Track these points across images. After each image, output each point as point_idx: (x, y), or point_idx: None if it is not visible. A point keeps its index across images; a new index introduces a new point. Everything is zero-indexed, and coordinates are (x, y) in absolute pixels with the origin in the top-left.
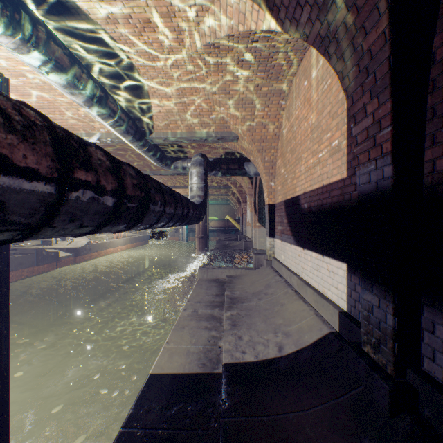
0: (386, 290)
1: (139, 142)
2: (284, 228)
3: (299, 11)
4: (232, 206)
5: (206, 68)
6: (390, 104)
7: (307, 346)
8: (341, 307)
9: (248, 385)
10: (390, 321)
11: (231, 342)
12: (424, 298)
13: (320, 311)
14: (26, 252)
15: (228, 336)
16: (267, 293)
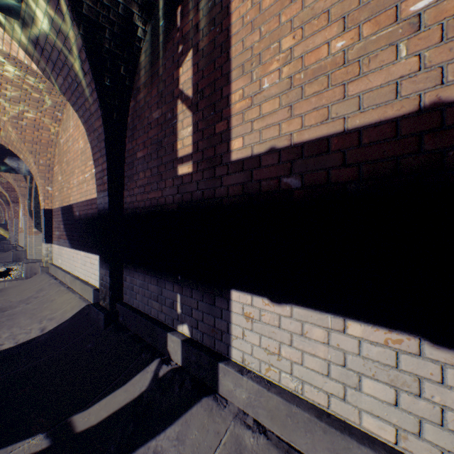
0: (108, 264)
1: None
2: (61, 233)
3: (56, 75)
4: None
5: None
6: (107, 165)
7: (68, 319)
8: (97, 286)
9: (4, 360)
10: (109, 281)
11: None
12: (125, 265)
13: (85, 294)
14: None
15: None
16: (39, 296)
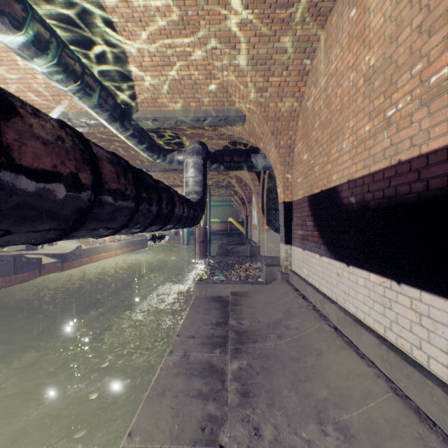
0: None
1: (119, 123)
2: (307, 232)
3: None
4: (235, 208)
5: (202, 0)
6: None
7: None
8: None
9: None
10: None
11: (242, 446)
12: None
13: (401, 384)
14: (2, 259)
15: (235, 426)
16: (289, 327)
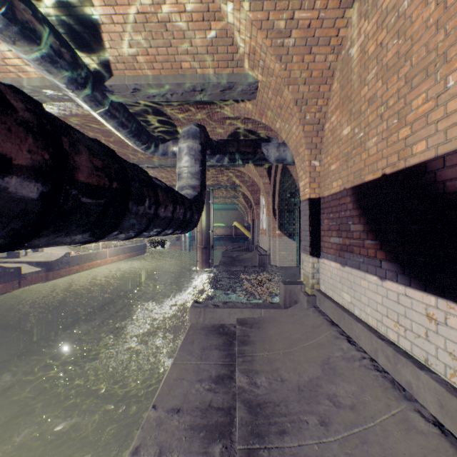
0: None
1: (86, 91)
2: (351, 240)
3: None
4: (240, 211)
5: None
6: None
7: None
8: None
9: None
10: None
11: None
12: None
13: None
14: None
15: None
16: (338, 401)
